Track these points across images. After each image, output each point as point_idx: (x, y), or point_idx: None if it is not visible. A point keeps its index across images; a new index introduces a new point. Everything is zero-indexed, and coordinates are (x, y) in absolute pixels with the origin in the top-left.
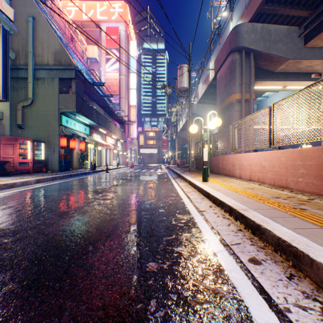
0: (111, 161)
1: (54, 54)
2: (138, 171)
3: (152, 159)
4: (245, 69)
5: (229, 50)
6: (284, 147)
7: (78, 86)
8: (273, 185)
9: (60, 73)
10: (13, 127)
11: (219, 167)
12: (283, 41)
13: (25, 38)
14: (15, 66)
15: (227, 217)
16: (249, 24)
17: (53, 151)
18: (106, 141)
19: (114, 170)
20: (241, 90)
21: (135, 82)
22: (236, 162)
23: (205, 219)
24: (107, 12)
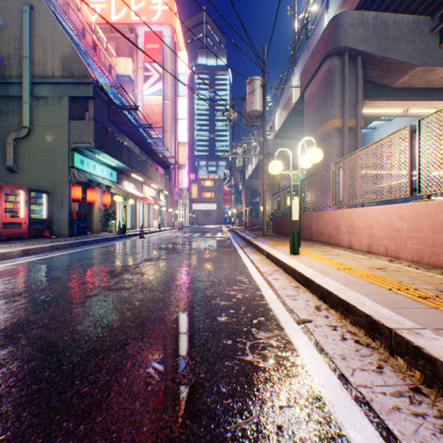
0: (151, 221)
1: (62, 61)
2: (188, 235)
3: (209, 219)
4: (348, 82)
5: (324, 53)
6: (395, 201)
7: (98, 109)
8: (418, 263)
9: (71, 89)
10: (1, 171)
11: (312, 230)
12: (408, 38)
13: (19, 37)
14: (3, 79)
15: (365, 340)
16: (355, 13)
17: (61, 205)
18: (143, 192)
19: (154, 234)
20: (344, 113)
21: (184, 109)
22: (343, 223)
23: (317, 345)
24: (146, 11)
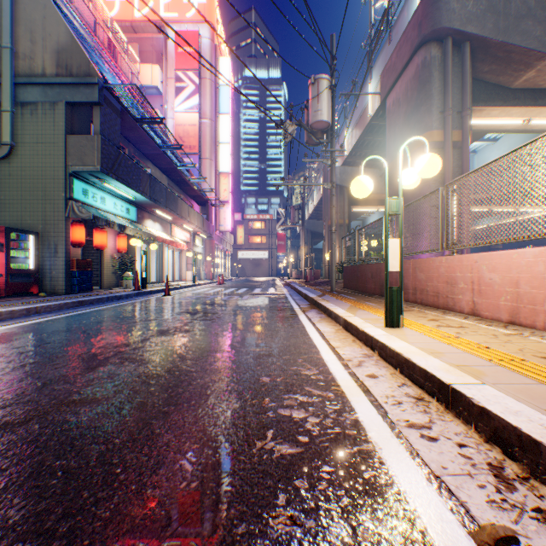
0: (184, 273)
1: (56, 54)
2: (230, 292)
3: (259, 269)
4: (451, 78)
5: (417, 40)
6: (494, 247)
7: (107, 119)
8: None
9: (69, 92)
10: None
11: (406, 285)
12: (537, 15)
13: None
14: None
15: None
16: None
17: (55, 251)
18: (173, 234)
19: (185, 290)
20: (446, 122)
21: (227, 130)
22: (462, 275)
23: None
24: (178, 5)
